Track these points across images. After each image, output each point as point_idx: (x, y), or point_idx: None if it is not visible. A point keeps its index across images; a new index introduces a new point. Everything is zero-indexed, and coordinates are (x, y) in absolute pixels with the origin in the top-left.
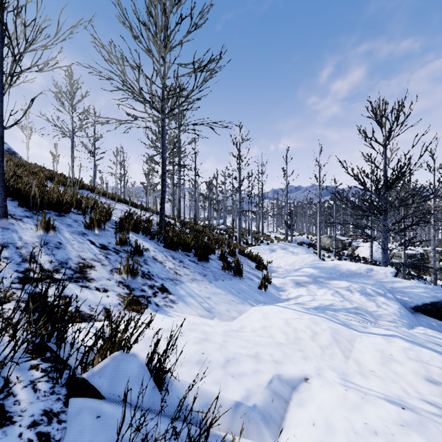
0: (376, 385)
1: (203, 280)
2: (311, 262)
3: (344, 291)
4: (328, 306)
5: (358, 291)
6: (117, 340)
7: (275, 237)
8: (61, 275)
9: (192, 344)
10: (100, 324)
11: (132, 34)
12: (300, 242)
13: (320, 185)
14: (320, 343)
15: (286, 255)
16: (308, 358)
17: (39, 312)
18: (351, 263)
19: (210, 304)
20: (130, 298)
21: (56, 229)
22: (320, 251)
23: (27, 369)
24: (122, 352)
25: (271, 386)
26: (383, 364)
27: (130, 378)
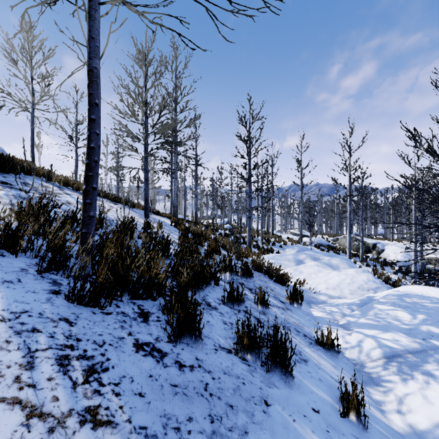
0: None
1: None
2: (367, 284)
3: None
4: None
5: None
6: None
7: (287, 238)
8: None
9: None
10: None
11: None
12: (317, 244)
13: (350, 175)
14: None
15: (321, 270)
16: None
17: None
18: None
19: None
20: None
21: None
22: (350, 257)
23: None
24: None
25: None
26: None
27: None
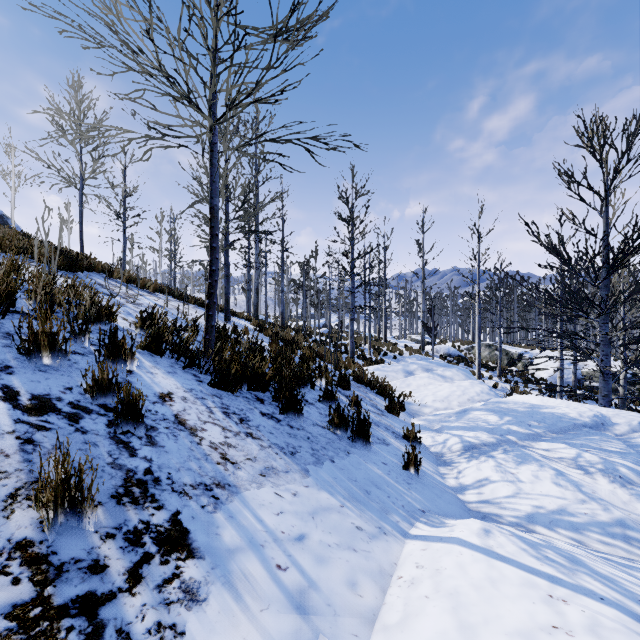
0: None
1: (289, 470)
2: (478, 396)
3: (572, 470)
4: (556, 514)
5: (602, 472)
6: None
7: (405, 346)
8: None
9: None
10: None
11: None
12: (444, 355)
13: (479, 266)
14: None
15: (432, 382)
16: None
17: None
18: (558, 402)
19: (304, 571)
20: None
21: None
22: (479, 370)
23: None
24: None
25: None
26: None
27: None
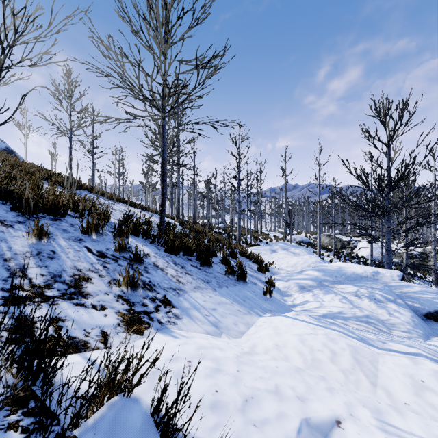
0: (416, 426)
1: (207, 288)
2: (313, 264)
3: (352, 297)
4: (337, 314)
5: (367, 297)
6: (116, 383)
7: (273, 236)
8: (53, 291)
9: (203, 379)
10: (96, 354)
11: (132, 29)
12: (299, 241)
13: (319, 184)
14: (341, 366)
15: (287, 256)
16: (333, 389)
17: (22, 349)
18: (356, 265)
19: (216, 318)
20: (131, 316)
21: (51, 236)
22: (320, 250)
23: (4, 430)
24: (122, 396)
25: (301, 437)
26: (416, 395)
27: (132, 434)
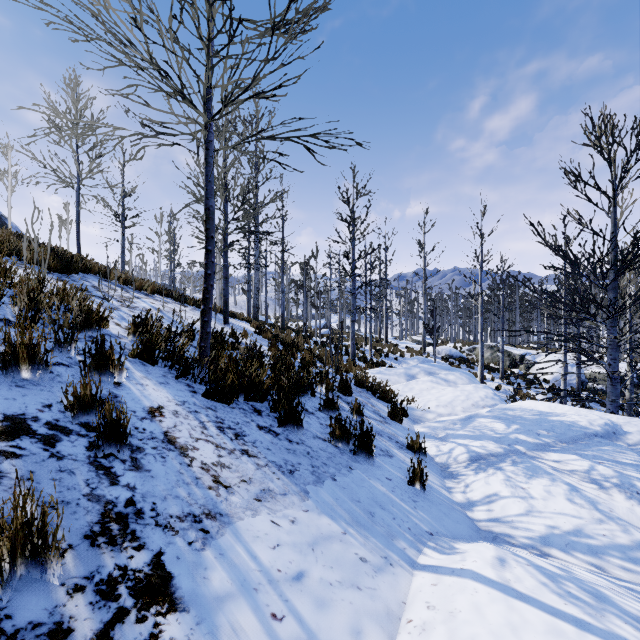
0: None
1: (287, 492)
2: (483, 401)
3: (586, 485)
4: (572, 536)
5: (618, 487)
6: None
7: (406, 347)
8: None
9: None
10: None
11: None
12: (446, 356)
13: (482, 267)
14: None
15: (435, 386)
16: None
17: None
18: (567, 409)
19: (302, 620)
20: None
21: None
22: (482, 372)
23: None
24: None
25: None
26: None
27: None
